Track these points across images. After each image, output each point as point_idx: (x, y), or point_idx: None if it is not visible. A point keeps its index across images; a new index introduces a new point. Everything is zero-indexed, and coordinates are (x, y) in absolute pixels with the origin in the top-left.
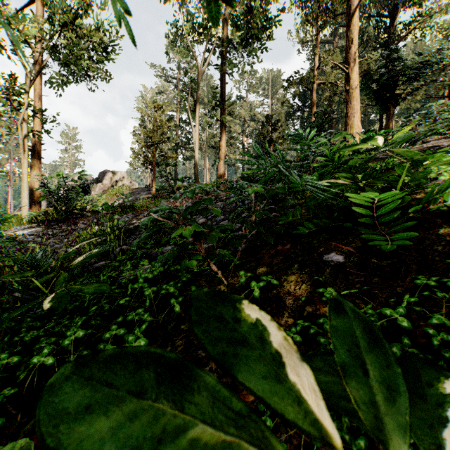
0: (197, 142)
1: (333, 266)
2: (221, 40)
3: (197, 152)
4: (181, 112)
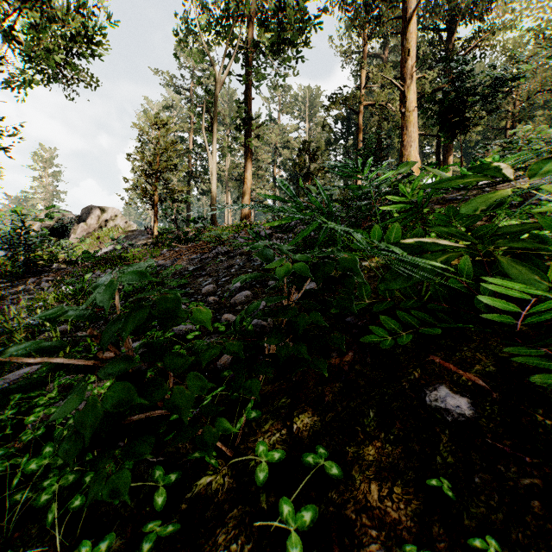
0: (214, 172)
1: (453, 425)
2: (245, 43)
3: (214, 185)
4: (196, 133)
